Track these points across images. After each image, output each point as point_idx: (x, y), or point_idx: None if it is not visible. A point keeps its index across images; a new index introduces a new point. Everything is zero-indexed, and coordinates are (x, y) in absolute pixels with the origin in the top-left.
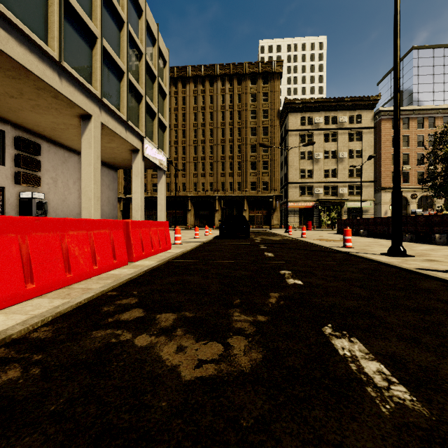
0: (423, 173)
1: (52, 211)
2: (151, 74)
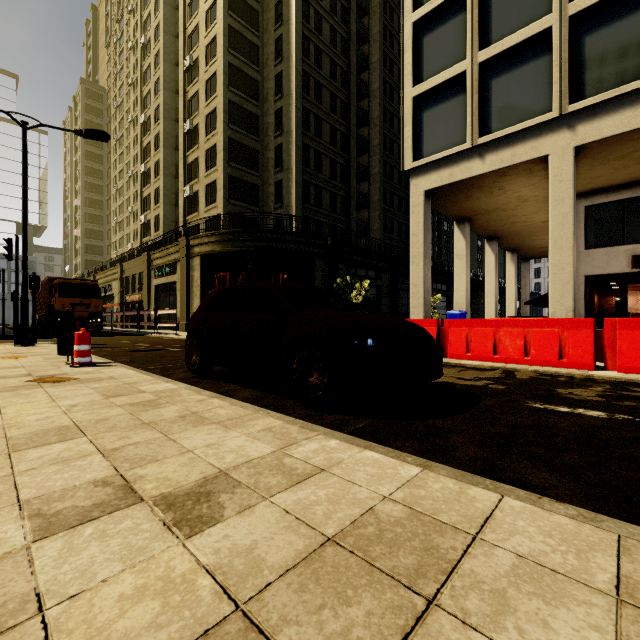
0: None
1: None
2: None
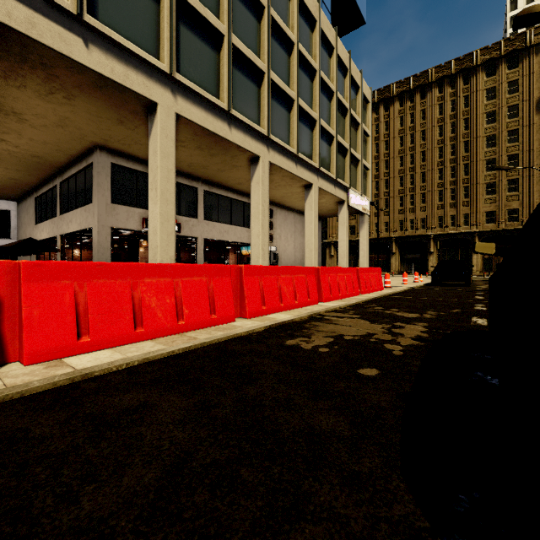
0: None
1: (278, 259)
2: (354, 123)
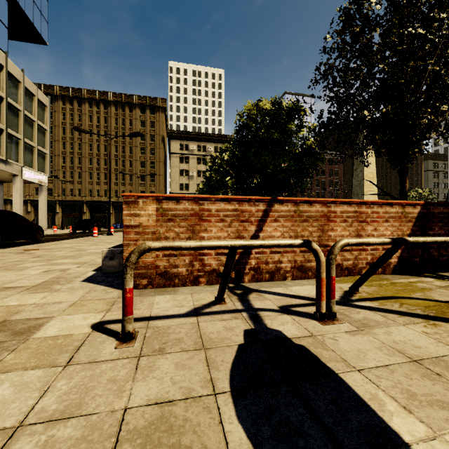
0: None
1: None
2: (31, 120)
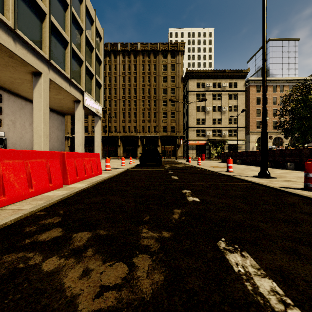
0: (276, 122)
1: (12, 145)
2: (90, 46)
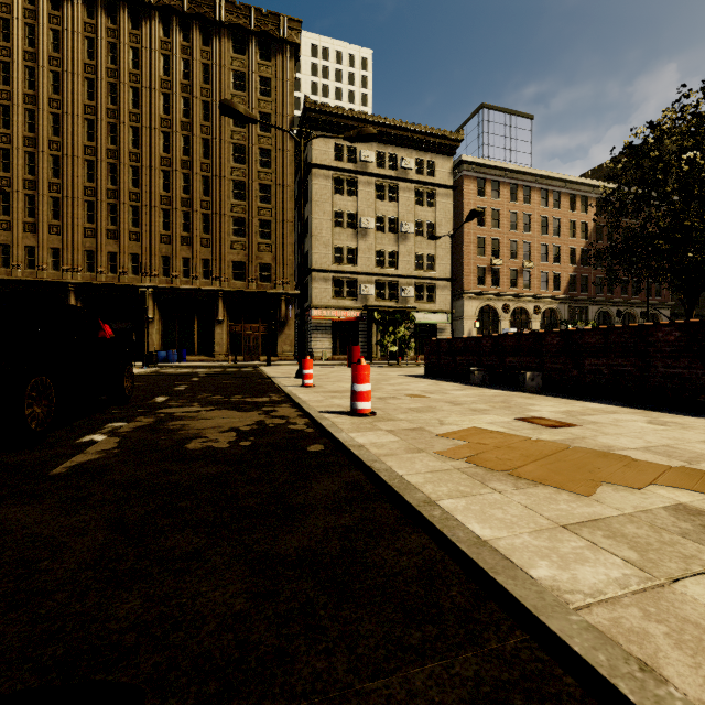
0: (517, 272)
1: None
2: None
